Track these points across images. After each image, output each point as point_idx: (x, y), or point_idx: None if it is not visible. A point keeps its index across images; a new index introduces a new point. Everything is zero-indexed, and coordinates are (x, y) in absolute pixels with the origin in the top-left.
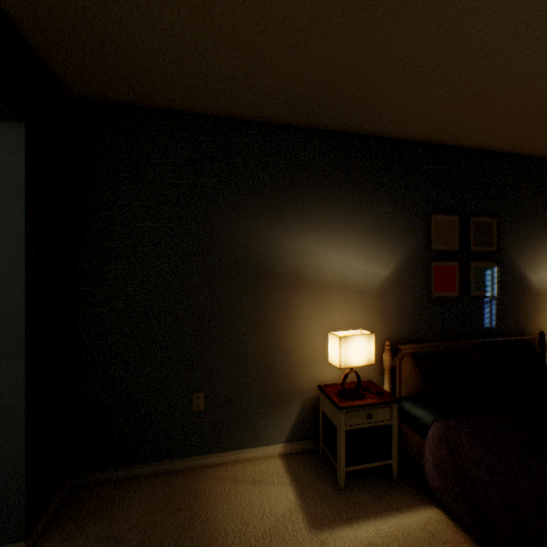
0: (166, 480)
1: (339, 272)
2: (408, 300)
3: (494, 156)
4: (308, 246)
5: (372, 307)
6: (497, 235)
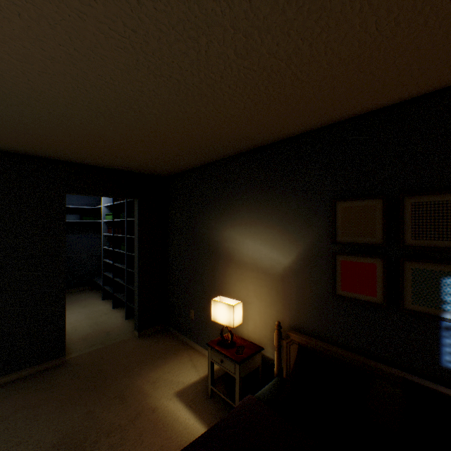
0: (179, 343)
1: (252, 255)
2: (309, 291)
3: None
4: (234, 236)
5: (275, 288)
6: None
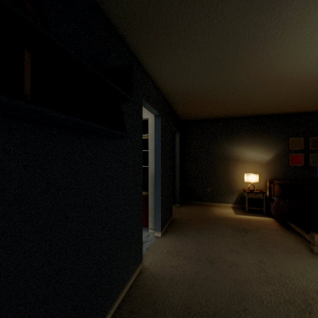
0: (201, 205)
1: (251, 157)
2: (278, 166)
3: None
4: (240, 150)
5: (263, 168)
6: None
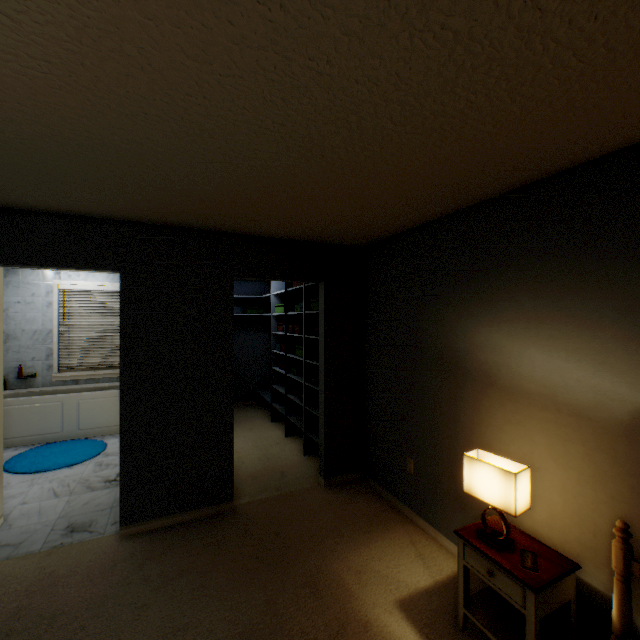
0: (387, 508)
1: (543, 379)
2: None
3: None
4: (499, 341)
5: (607, 450)
6: None
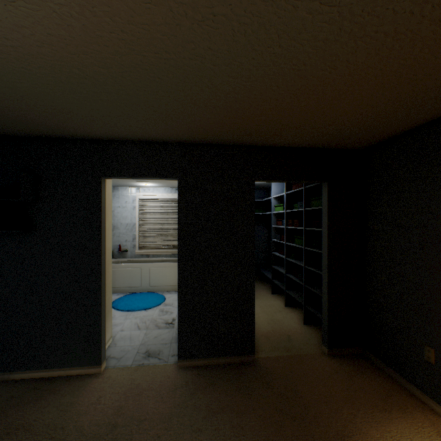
0: (398, 389)
1: None
2: None
3: None
4: None
5: None
6: None
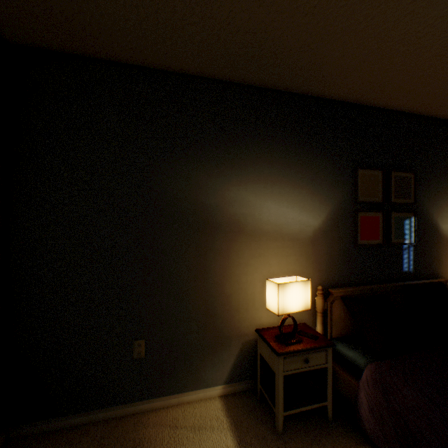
0: (105, 429)
1: (275, 221)
2: (337, 247)
3: (411, 118)
4: (247, 197)
5: (305, 254)
6: (414, 188)
